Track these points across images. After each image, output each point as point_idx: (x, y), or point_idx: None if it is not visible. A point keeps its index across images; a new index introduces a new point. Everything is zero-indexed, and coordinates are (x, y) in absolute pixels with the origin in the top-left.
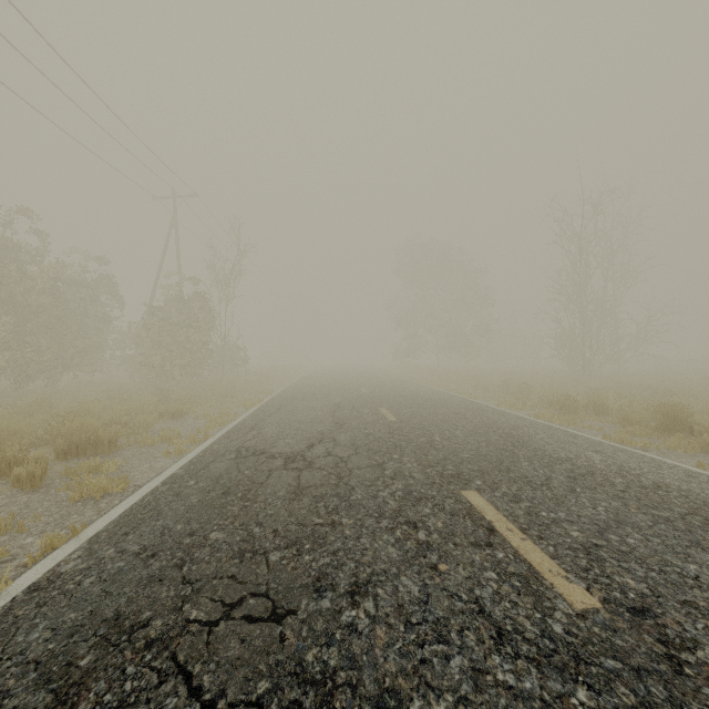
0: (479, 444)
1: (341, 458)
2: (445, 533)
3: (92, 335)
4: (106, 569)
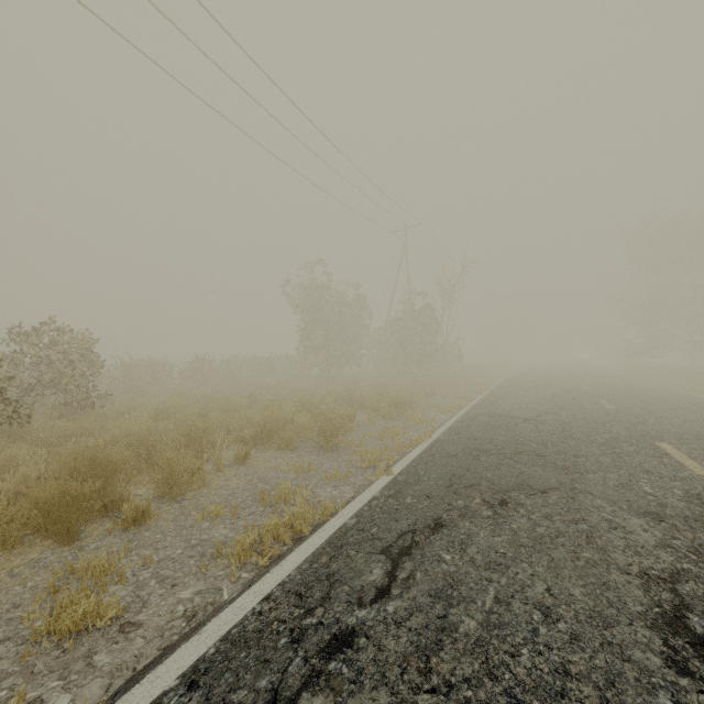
0: (692, 427)
1: (564, 422)
2: (633, 451)
3: (358, 339)
4: (459, 440)
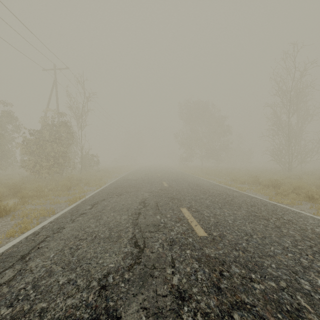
0: None
1: None
2: None
3: None
4: None
